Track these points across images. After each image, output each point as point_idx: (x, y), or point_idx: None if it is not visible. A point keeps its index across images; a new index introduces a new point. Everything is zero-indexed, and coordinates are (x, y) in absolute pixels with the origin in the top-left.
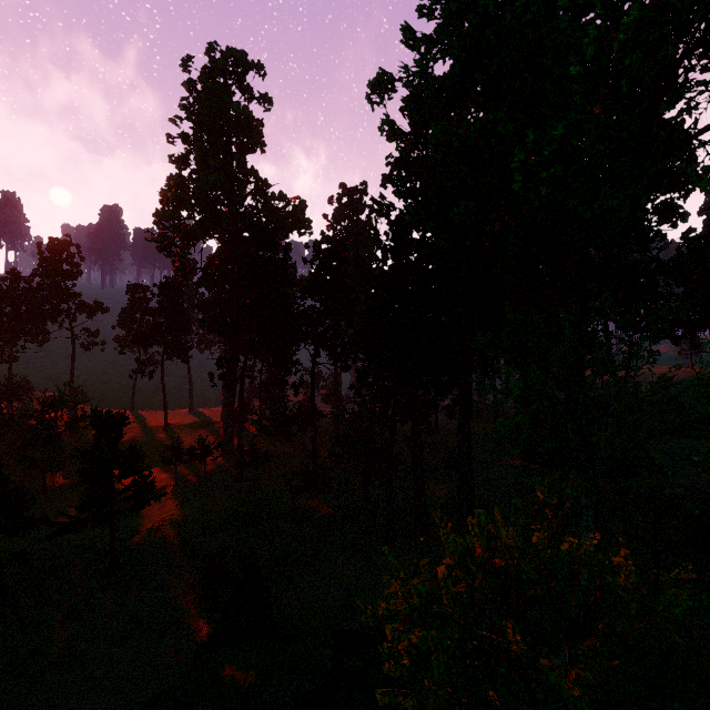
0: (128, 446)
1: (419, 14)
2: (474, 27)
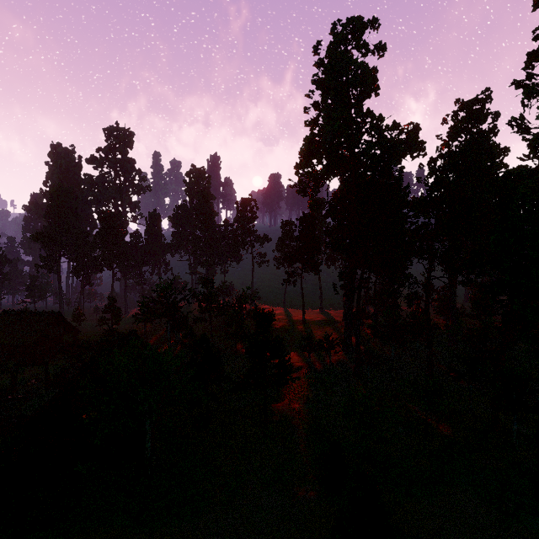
0: (280, 332)
1: None
2: None
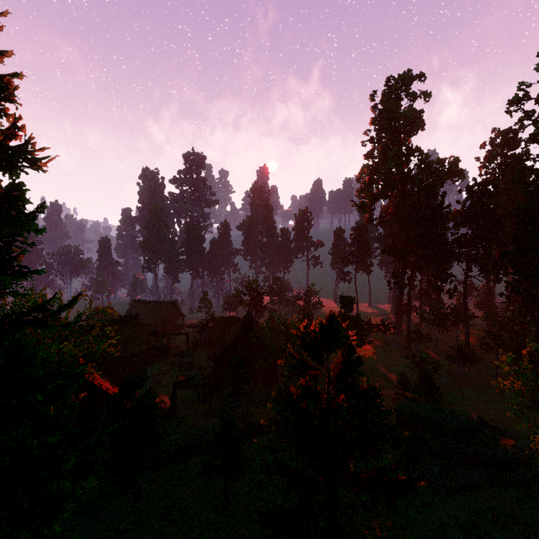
0: None
1: None
2: None
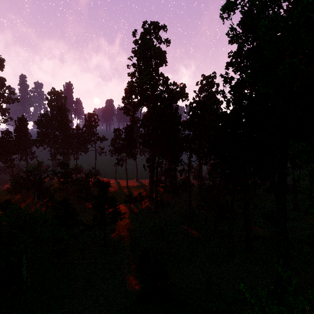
0: (113, 193)
1: None
2: None
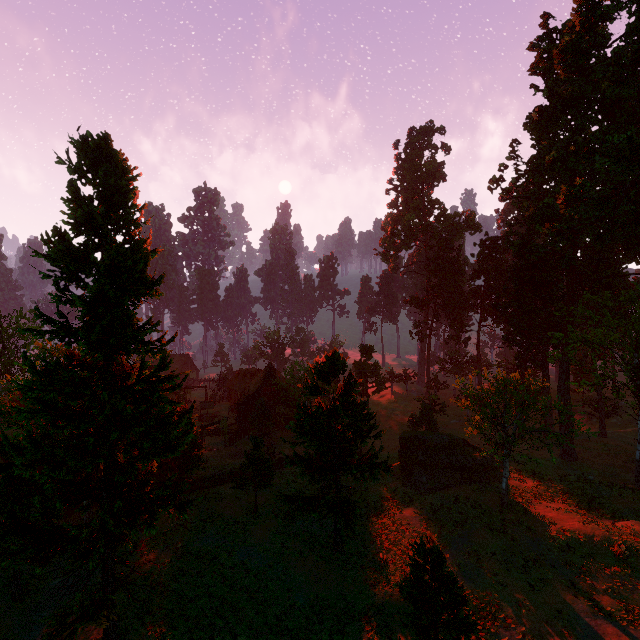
0: None
1: (524, 128)
2: (543, 149)
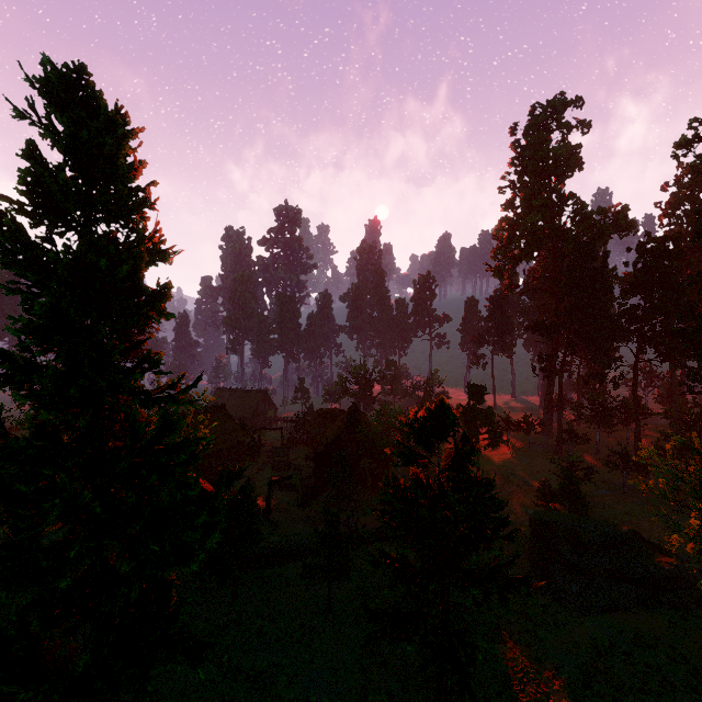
0: None
1: None
2: None
